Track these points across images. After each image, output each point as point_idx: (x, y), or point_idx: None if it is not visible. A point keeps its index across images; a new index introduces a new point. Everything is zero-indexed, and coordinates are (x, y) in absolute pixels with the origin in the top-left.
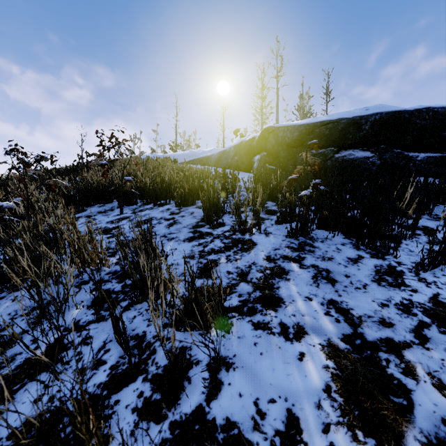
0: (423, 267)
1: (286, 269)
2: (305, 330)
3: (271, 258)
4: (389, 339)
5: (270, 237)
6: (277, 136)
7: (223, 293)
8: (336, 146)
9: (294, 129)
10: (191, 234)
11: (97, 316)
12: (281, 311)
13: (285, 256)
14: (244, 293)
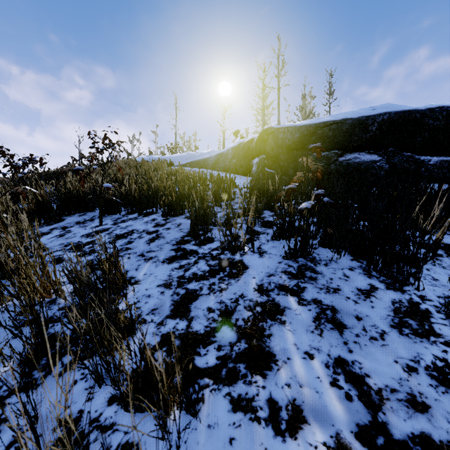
0: None
1: (281, 305)
2: (303, 415)
3: (263, 289)
4: (426, 437)
5: (265, 257)
6: (277, 138)
7: (198, 344)
8: (340, 149)
9: (295, 130)
10: (173, 252)
11: (27, 379)
12: (272, 376)
13: (281, 286)
14: (226, 343)
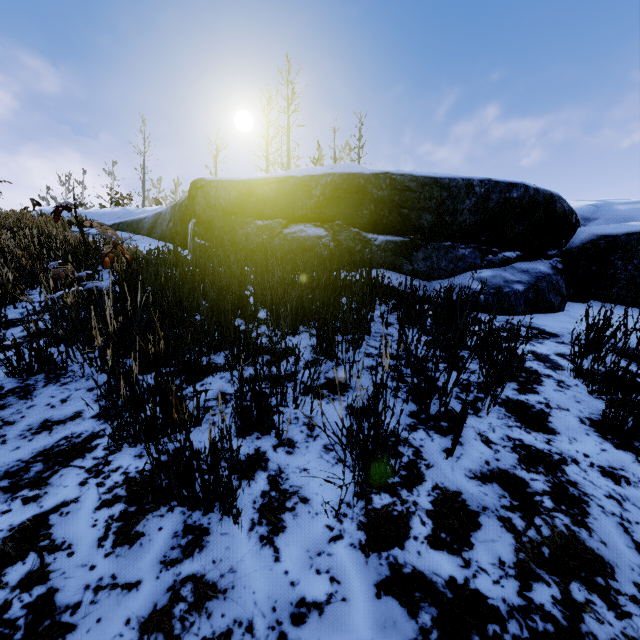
0: (125, 438)
1: None
2: None
3: None
4: None
5: None
6: (209, 196)
7: None
8: (285, 217)
9: (231, 186)
10: None
11: None
12: None
13: None
14: None
